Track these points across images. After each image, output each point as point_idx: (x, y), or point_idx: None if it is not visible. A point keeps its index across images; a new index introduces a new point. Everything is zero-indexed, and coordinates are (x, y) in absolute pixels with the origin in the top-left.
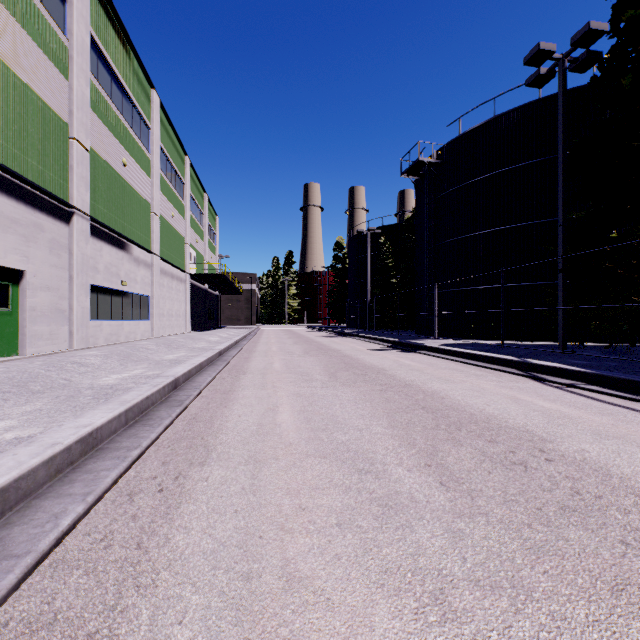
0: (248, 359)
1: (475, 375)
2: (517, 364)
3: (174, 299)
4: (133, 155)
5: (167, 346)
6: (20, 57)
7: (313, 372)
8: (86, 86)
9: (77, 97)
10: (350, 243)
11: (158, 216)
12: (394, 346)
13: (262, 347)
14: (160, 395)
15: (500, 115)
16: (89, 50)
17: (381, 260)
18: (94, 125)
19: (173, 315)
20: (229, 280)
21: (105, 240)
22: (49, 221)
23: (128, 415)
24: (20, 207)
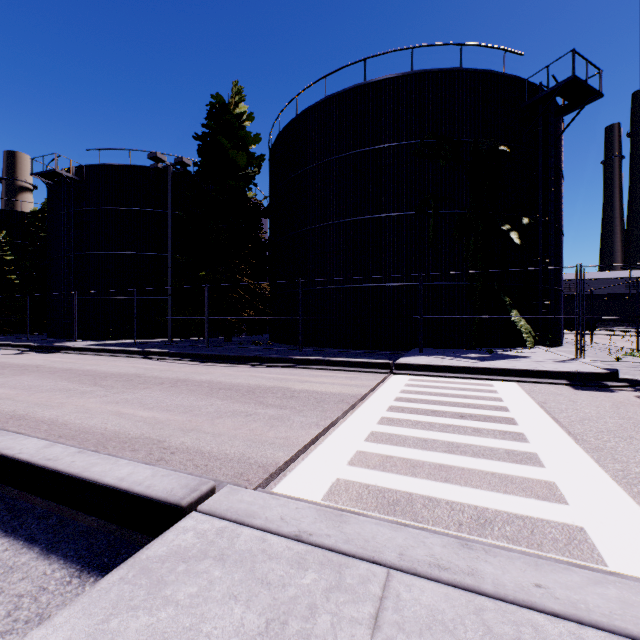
0: None
1: (114, 361)
2: (140, 352)
3: None
4: None
5: None
6: None
7: None
8: None
9: None
10: None
11: None
12: (34, 350)
13: None
14: None
15: (135, 166)
16: None
17: None
18: None
19: None
20: None
21: None
22: None
23: None
24: None
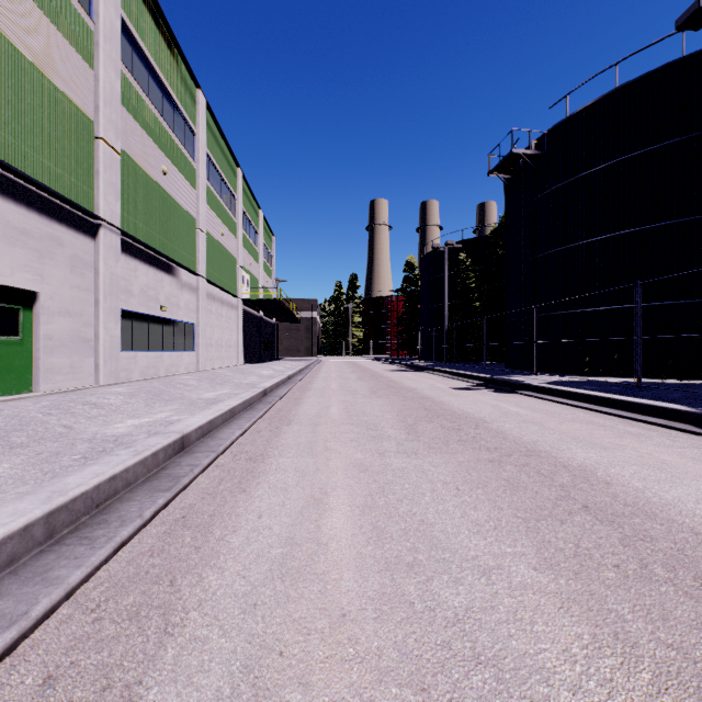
0: (299, 400)
1: (630, 434)
2: (693, 417)
3: (224, 327)
4: (175, 163)
5: (210, 381)
6: (32, 38)
7: (383, 423)
8: (116, 78)
9: (104, 90)
10: (423, 262)
11: (205, 233)
12: (485, 384)
13: (319, 384)
14: (146, 467)
15: (624, 85)
16: (120, 36)
17: (461, 280)
18: (127, 125)
19: (223, 345)
20: (286, 306)
21: (141, 259)
22: (70, 234)
23: (56, 520)
24: (32, 216)
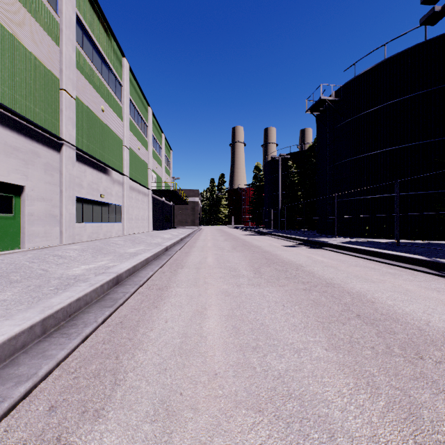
0: (188, 253)
1: (389, 273)
2: (428, 263)
3: (140, 208)
4: (109, 104)
5: (132, 242)
6: (21, 27)
7: (240, 267)
8: (73, 51)
9: (65, 59)
10: (265, 166)
11: (128, 148)
12: (303, 243)
13: (200, 243)
14: (97, 293)
15: (390, 57)
16: (75, 25)
17: (289, 178)
18: (79, 81)
19: (139, 219)
20: (179, 194)
21: (88, 165)
22: (44, 150)
23: (47, 323)
24: (21, 138)
